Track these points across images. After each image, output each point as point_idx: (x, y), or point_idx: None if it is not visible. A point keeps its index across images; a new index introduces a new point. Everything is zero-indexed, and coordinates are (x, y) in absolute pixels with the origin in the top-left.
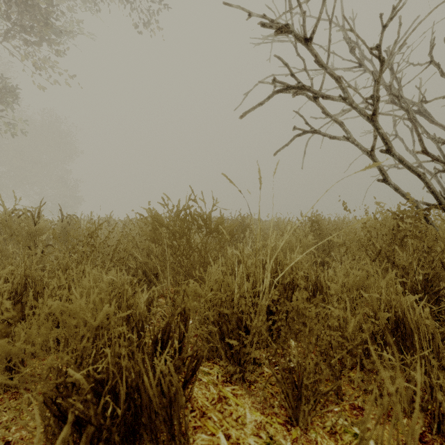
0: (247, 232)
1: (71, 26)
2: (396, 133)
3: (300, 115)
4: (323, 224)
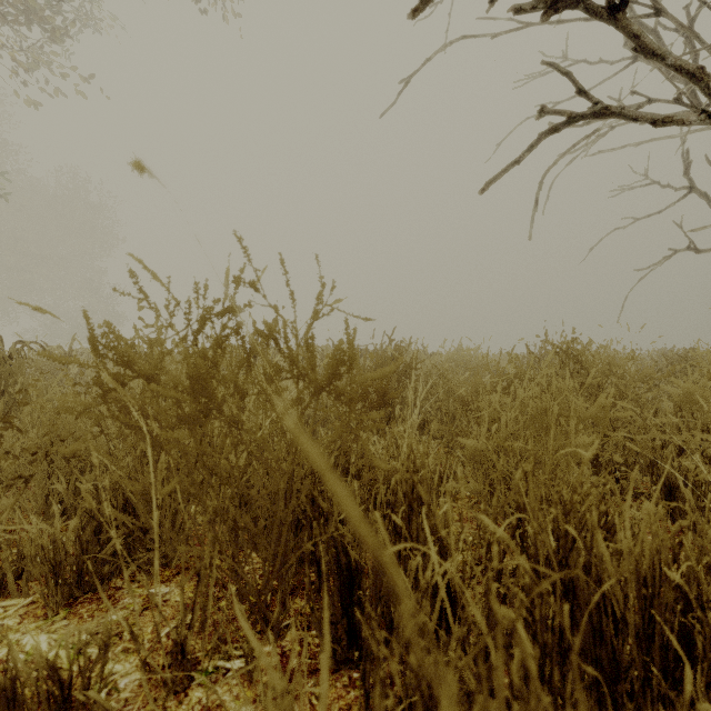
0: (412, 380)
1: (90, 10)
2: (691, 183)
3: (563, 70)
4: (593, 363)
